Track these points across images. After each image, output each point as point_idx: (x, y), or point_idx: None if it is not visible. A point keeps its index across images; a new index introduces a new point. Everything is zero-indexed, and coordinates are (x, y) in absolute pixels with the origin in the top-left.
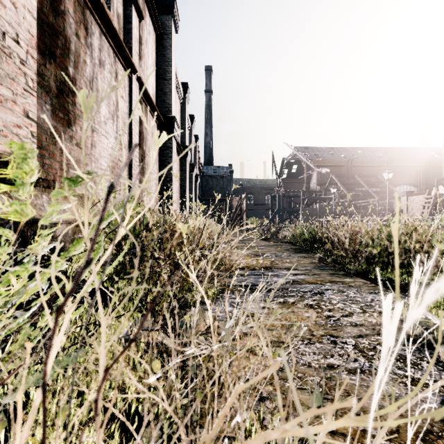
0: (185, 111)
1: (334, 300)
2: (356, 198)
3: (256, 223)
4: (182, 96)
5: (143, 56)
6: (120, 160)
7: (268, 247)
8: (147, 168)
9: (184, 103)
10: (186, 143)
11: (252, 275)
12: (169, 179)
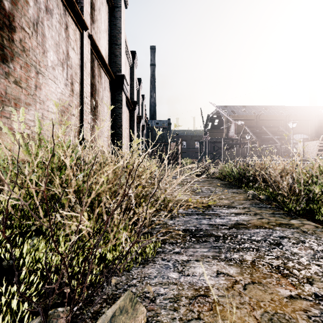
0: (134, 73)
1: (302, 258)
2: (263, 143)
3: (189, 162)
4: (131, 62)
5: (96, 21)
6: (71, 105)
7: (202, 182)
8: (99, 116)
9: (133, 67)
10: (134, 99)
11: (193, 214)
12: (119, 126)
